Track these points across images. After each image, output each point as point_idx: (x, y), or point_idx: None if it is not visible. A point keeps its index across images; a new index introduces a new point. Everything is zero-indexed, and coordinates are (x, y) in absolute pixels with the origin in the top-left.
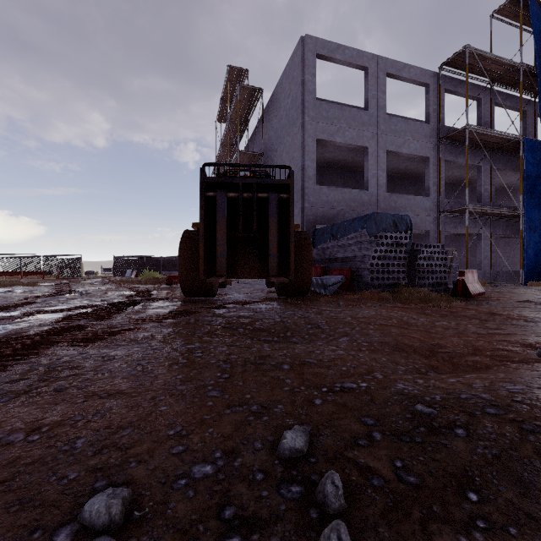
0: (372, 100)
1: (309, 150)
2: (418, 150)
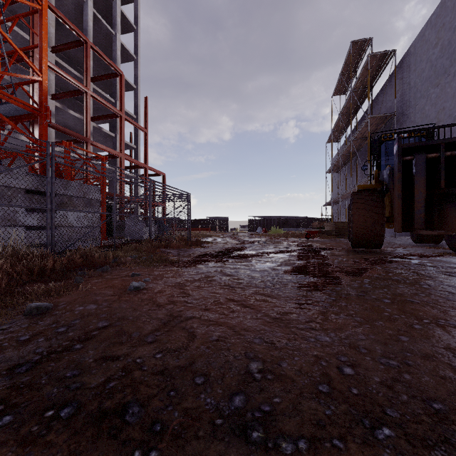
0: None
1: None
2: None
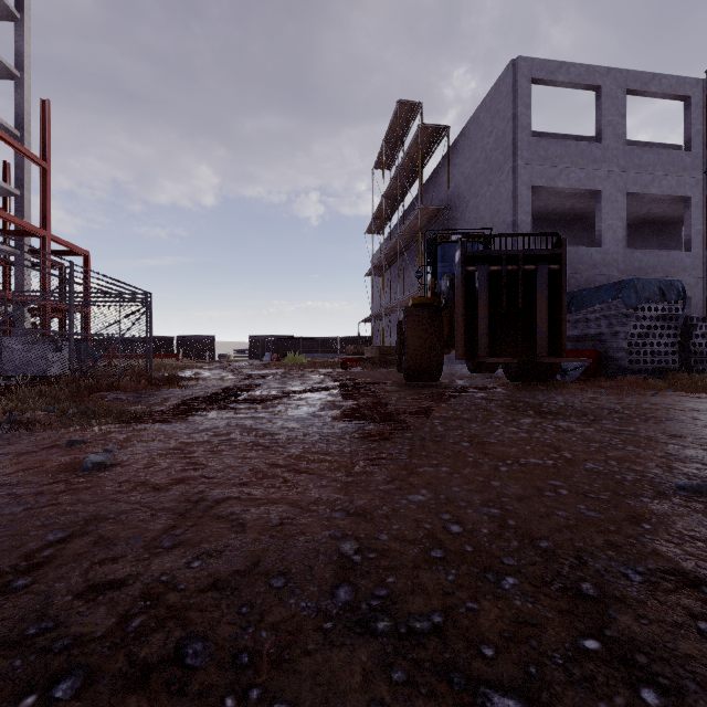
0: (607, 128)
1: (523, 200)
2: (674, 189)
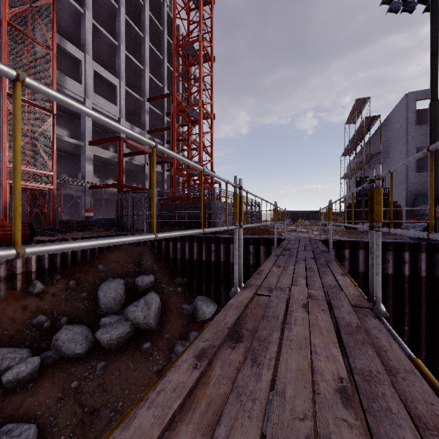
0: None
1: (411, 154)
2: None
